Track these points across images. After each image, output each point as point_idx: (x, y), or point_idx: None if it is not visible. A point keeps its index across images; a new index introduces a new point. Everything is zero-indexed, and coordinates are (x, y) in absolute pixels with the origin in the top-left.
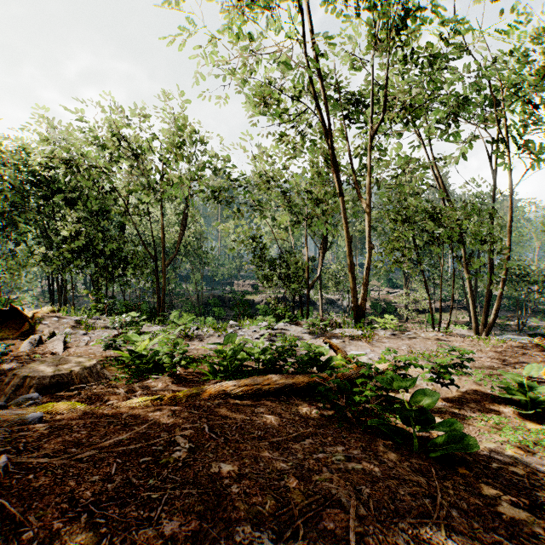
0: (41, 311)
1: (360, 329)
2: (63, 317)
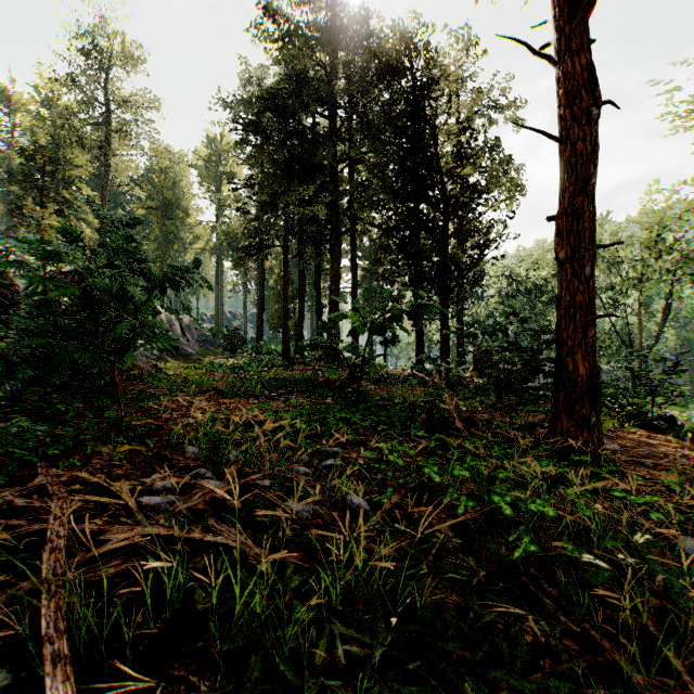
0: None
1: None
2: None
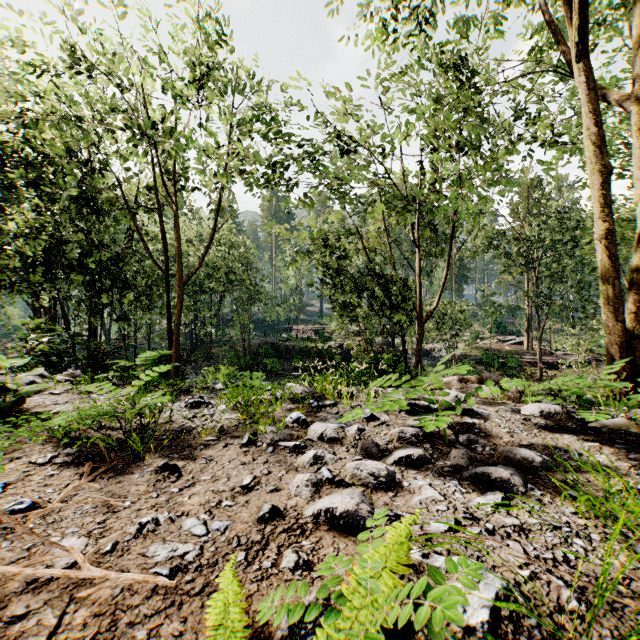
0: None
1: None
2: None
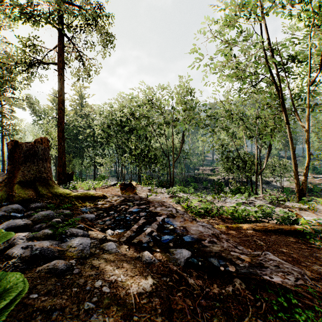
0: (133, 184)
1: (304, 204)
2: (142, 187)
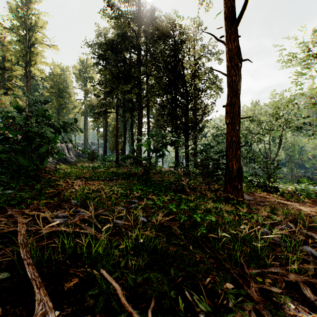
0: None
1: None
2: None
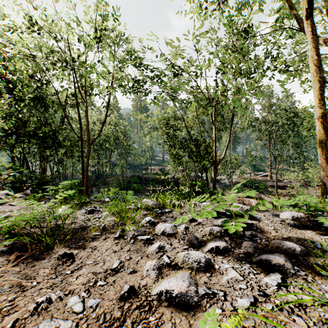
0: None
1: None
2: None
